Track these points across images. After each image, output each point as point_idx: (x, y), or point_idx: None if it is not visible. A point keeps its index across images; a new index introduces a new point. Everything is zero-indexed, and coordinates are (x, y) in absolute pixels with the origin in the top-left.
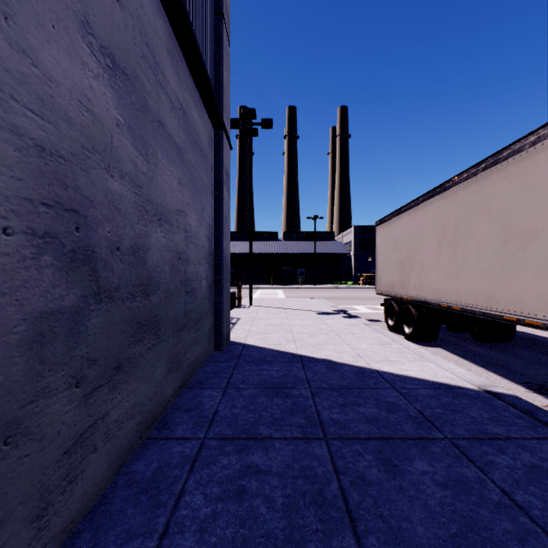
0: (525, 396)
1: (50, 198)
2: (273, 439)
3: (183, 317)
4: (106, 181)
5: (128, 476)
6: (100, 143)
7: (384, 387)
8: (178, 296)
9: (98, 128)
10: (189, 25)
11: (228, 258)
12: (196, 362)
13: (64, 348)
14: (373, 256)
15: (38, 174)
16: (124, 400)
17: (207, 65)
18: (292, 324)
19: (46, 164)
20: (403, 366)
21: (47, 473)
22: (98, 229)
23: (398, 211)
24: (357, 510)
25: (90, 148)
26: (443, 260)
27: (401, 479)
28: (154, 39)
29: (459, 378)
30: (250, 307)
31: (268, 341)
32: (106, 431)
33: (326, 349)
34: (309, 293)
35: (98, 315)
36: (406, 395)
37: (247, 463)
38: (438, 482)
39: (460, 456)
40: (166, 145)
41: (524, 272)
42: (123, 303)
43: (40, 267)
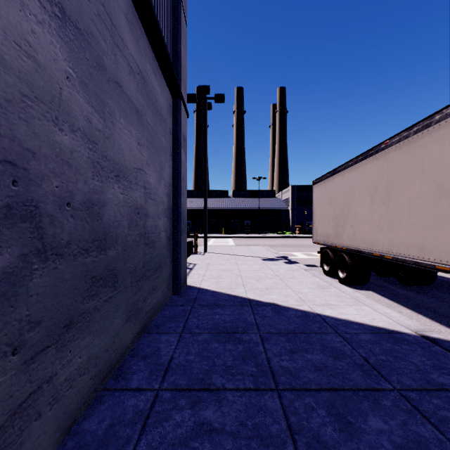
0: None
1: None
2: (226, 390)
3: (142, 267)
4: (53, 134)
5: (78, 436)
6: (46, 93)
7: (328, 332)
8: (137, 248)
9: (43, 77)
10: None
11: (185, 212)
12: (155, 307)
13: None
14: (307, 210)
15: None
16: (76, 356)
17: (166, 40)
18: (241, 270)
19: None
20: (342, 309)
21: None
22: (42, 184)
23: (333, 172)
24: None
25: (32, 97)
26: (375, 214)
27: (357, 441)
28: (111, 2)
29: (395, 323)
30: (205, 254)
31: (220, 285)
32: (53, 393)
33: (272, 293)
34: (254, 241)
35: (42, 274)
36: (349, 340)
37: (200, 420)
38: (397, 444)
39: (413, 411)
40: (124, 106)
41: None
42: (75, 259)
43: None
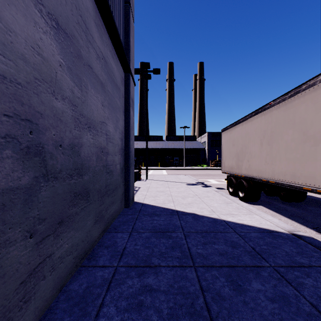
0: (316, 237)
1: (10, 111)
2: (161, 267)
3: (105, 188)
4: (52, 102)
5: (67, 293)
6: (48, 76)
7: (229, 231)
8: (101, 175)
9: (46, 66)
10: (108, 5)
11: (133, 151)
12: (113, 215)
13: (21, 213)
14: (219, 150)
15: (1, 94)
16: (65, 243)
17: (120, 33)
18: (171, 191)
19: (7, 88)
20: (240, 217)
21: (8, 299)
22: (46, 133)
23: (235, 123)
24: (217, 318)
25: (40, 79)
26: (263, 152)
27: (244, 296)
28: (85, 13)
29: (275, 226)
30: (146, 180)
31: (157, 201)
32: (52, 264)
33: (192, 207)
34: (181, 171)
35: (46, 189)
36: (243, 236)
37: (144, 284)
38: (269, 297)
39: (281, 279)
40: (93, 81)
41: (316, 160)
42: (64, 181)
43: (2, 158)
